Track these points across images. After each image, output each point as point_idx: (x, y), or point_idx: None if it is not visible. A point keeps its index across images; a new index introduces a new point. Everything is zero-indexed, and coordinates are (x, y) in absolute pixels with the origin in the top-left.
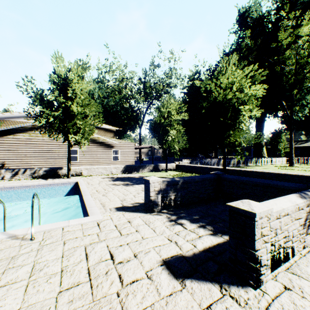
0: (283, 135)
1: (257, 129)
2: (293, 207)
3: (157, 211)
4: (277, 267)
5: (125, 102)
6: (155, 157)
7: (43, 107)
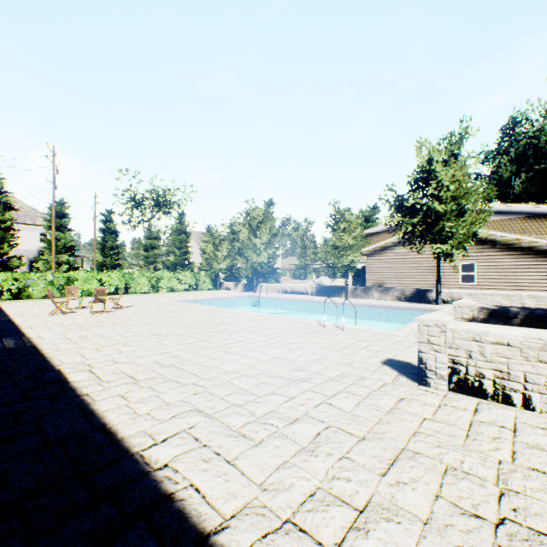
0: None
1: None
2: (522, 338)
3: None
4: (474, 396)
5: None
6: None
7: (402, 216)
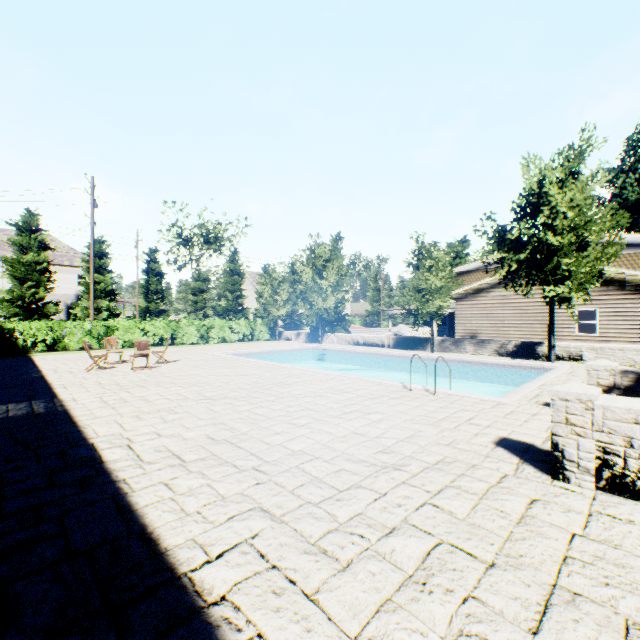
0: None
1: None
2: None
3: None
4: (637, 500)
5: None
6: None
7: (504, 251)
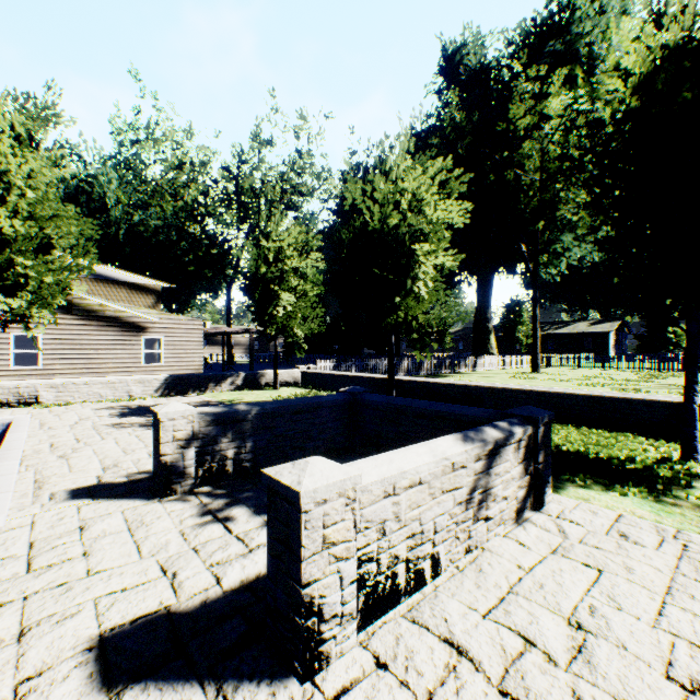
0: (525, 311)
1: (480, 296)
2: (434, 464)
3: (184, 492)
4: (387, 610)
5: (190, 221)
6: (268, 356)
7: None
